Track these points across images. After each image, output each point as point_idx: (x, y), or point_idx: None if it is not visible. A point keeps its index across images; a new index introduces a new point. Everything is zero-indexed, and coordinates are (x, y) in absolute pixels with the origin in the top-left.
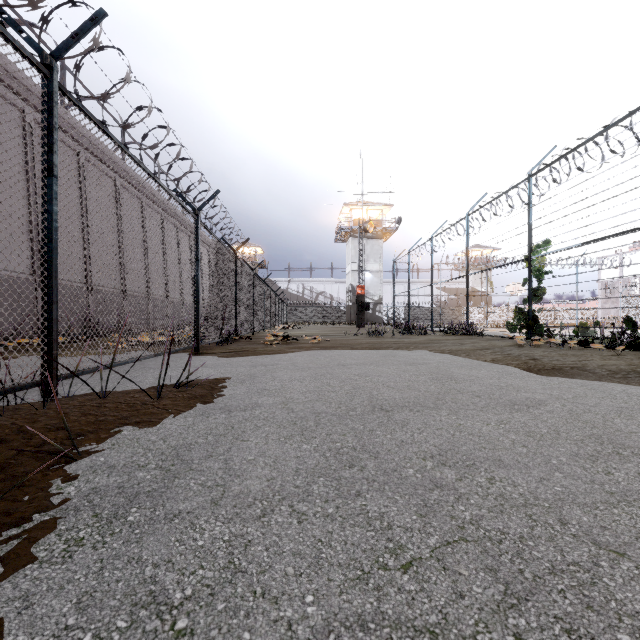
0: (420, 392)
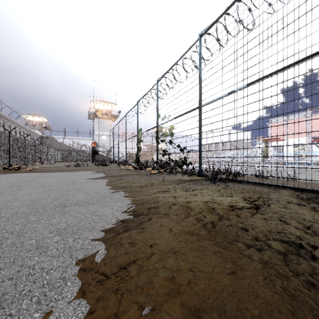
0: None
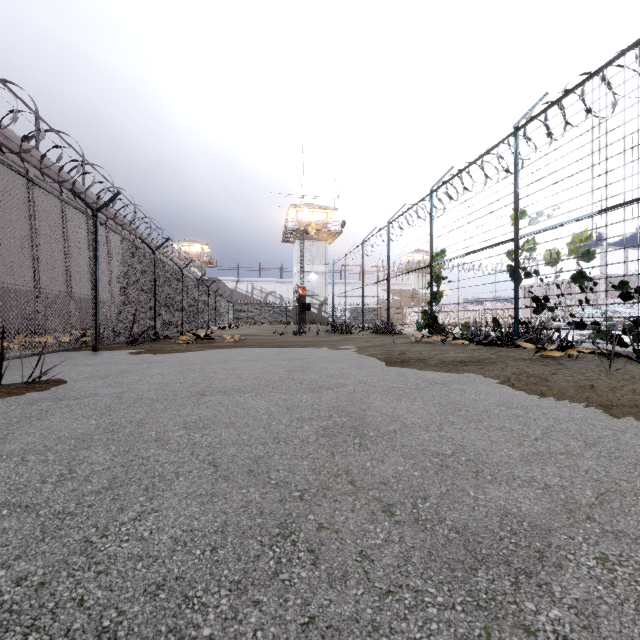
0: (259, 381)
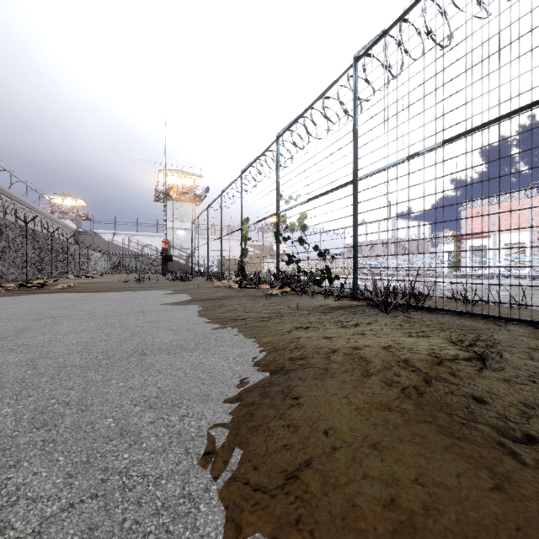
0: (9, 316)
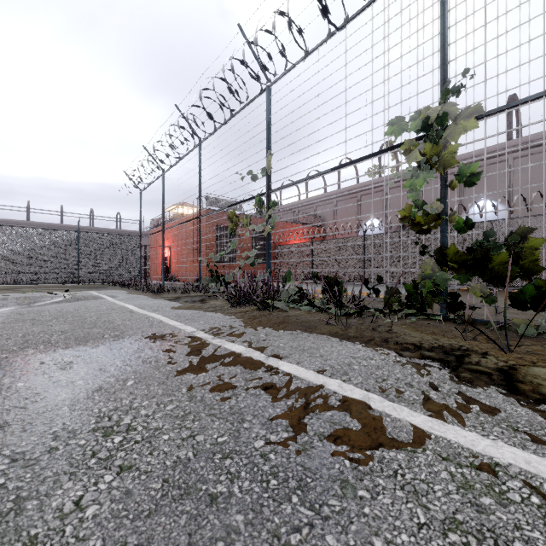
0: None
